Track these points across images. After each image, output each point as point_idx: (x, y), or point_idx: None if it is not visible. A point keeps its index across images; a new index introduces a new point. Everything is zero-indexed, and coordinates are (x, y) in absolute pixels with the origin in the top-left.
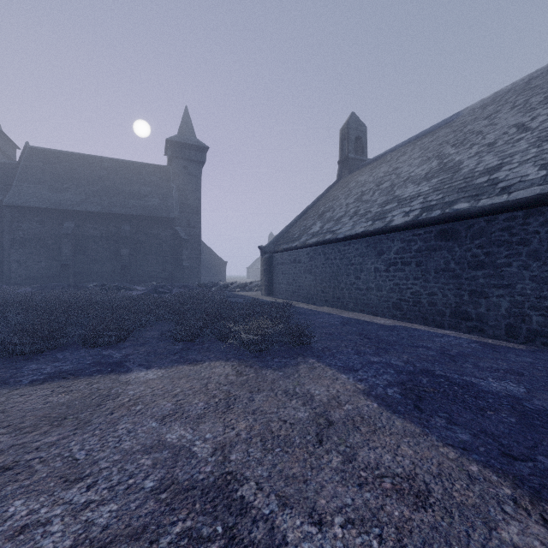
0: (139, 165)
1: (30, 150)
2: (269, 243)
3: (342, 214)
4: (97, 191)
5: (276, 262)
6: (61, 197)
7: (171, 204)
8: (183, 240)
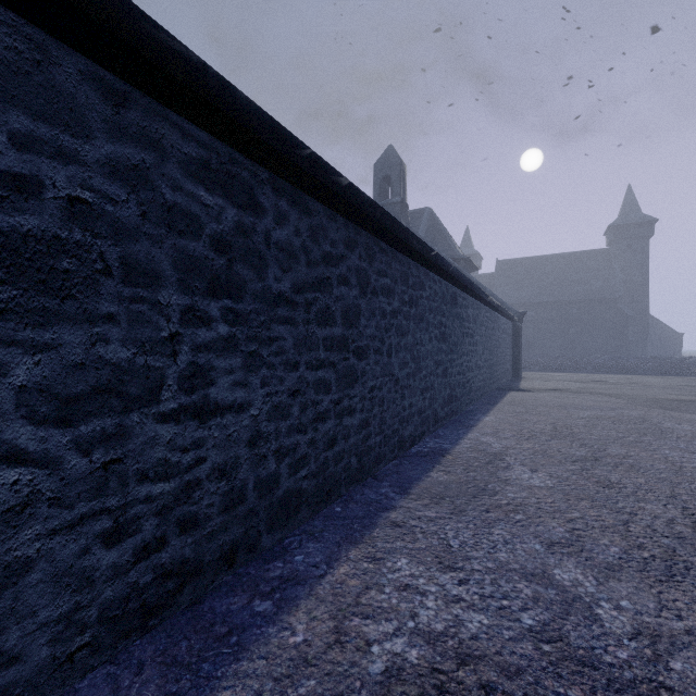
0: (579, 254)
1: (499, 263)
2: None
3: None
4: (547, 284)
5: None
6: (523, 294)
7: (614, 284)
8: (629, 317)
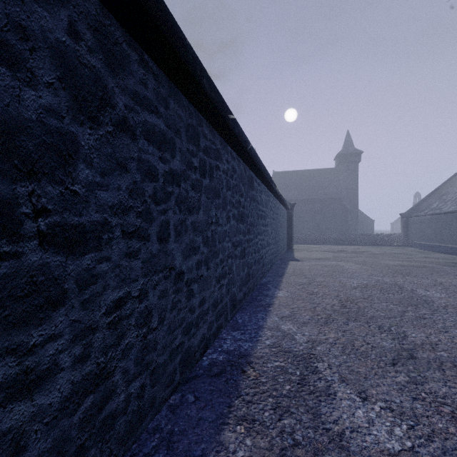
0: (321, 170)
1: (274, 174)
2: (406, 212)
3: (449, 199)
4: (303, 188)
5: (410, 222)
6: (289, 194)
7: (340, 190)
8: (348, 209)
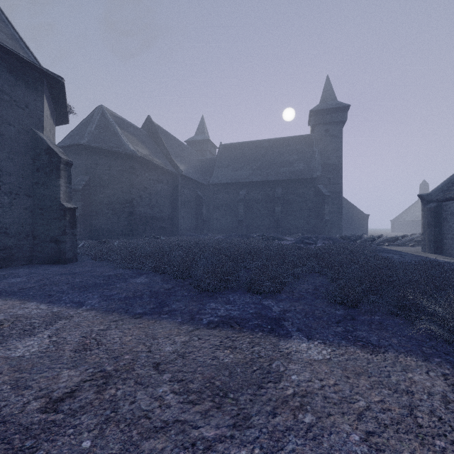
0: (287, 139)
1: (222, 147)
2: (434, 190)
3: None
4: (259, 166)
5: (447, 212)
6: (238, 174)
7: (314, 166)
8: (325, 196)
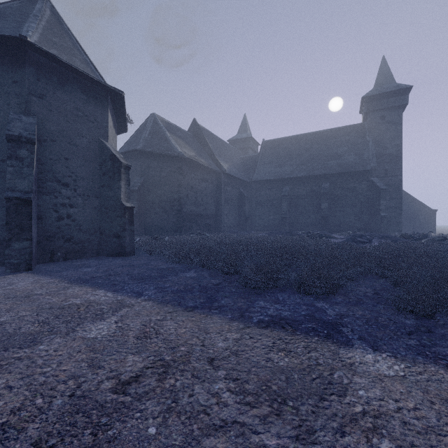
0: (335, 130)
1: (265, 143)
2: None
3: None
4: (303, 160)
5: None
6: (281, 170)
7: (367, 157)
8: (380, 190)
